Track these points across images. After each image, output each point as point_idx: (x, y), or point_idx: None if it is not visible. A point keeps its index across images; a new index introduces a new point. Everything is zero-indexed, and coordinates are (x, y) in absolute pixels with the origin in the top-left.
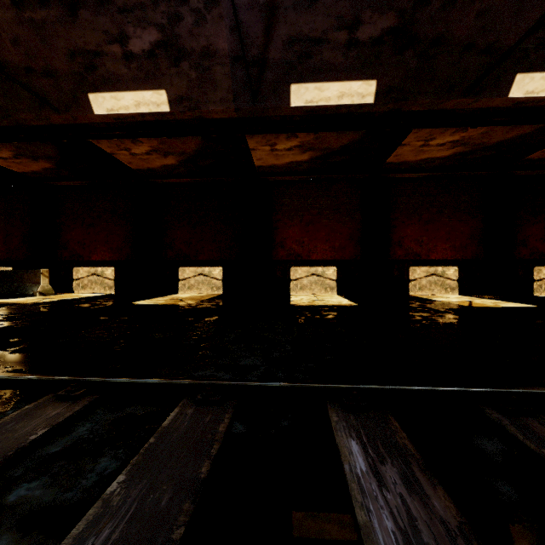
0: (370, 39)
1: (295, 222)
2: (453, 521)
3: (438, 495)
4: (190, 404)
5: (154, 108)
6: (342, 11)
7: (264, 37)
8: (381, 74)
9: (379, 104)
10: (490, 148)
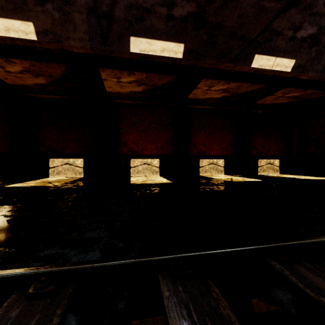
0: (180, 17)
1: (133, 130)
2: None
3: None
4: (18, 302)
5: (23, 35)
6: None
7: None
8: (186, 41)
9: (185, 59)
10: (240, 95)
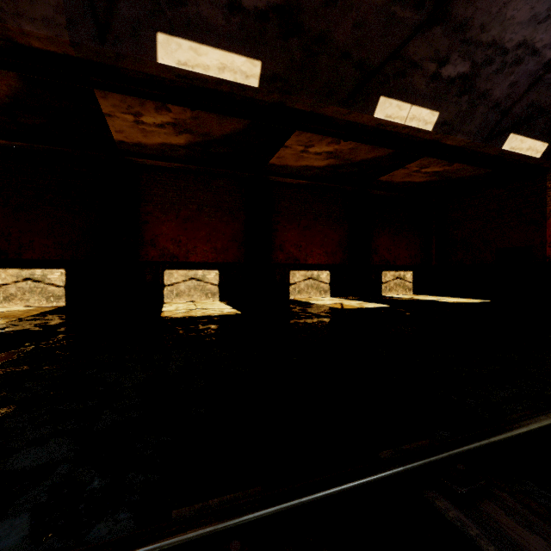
0: (254, 9)
1: (170, 217)
2: None
3: None
4: None
5: None
6: None
7: None
8: (266, 56)
9: (264, 91)
10: (355, 165)
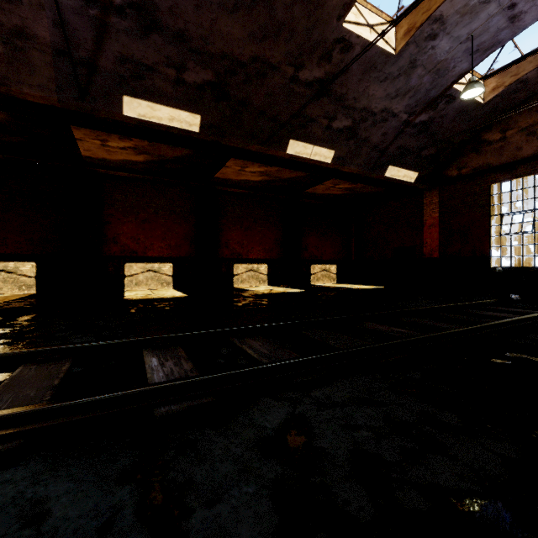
0: (194, 83)
1: (130, 219)
2: (189, 368)
3: (188, 364)
4: (32, 364)
5: None
6: (171, 54)
7: (94, 44)
8: (204, 112)
9: (203, 134)
10: (284, 181)
